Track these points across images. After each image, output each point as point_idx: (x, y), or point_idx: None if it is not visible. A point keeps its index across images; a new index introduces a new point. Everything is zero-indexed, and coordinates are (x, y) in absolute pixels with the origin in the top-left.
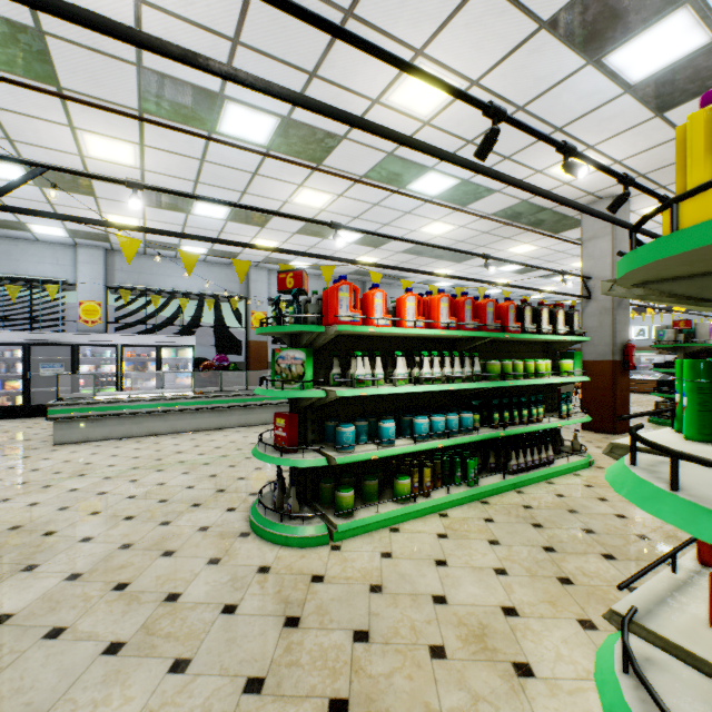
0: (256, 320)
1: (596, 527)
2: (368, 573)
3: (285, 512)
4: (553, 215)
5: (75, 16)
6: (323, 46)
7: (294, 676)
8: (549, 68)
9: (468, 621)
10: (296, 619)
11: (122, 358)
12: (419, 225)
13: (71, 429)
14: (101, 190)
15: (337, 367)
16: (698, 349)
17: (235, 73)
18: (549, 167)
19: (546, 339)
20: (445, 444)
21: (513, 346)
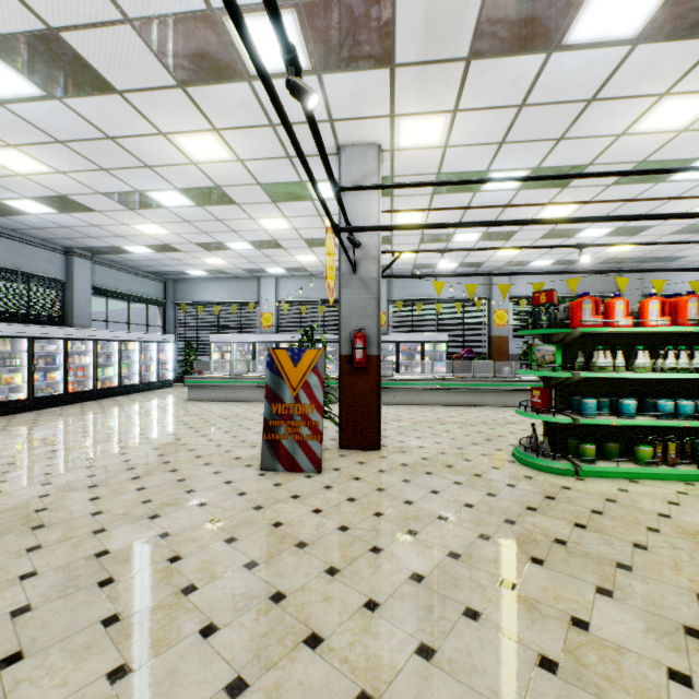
0: (497, 318)
1: None
2: (605, 494)
3: (539, 453)
4: None
5: (465, 226)
6: (568, 122)
7: (553, 512)
8: None
9: (685, 527)
10: (552, 497)
11: (399, 351)
12: (691, 206)
13: (382, 396)
14: (396, 240)
15: (581, 357)
16: None
17: (524, 222)
18: None
19: None
20: (692, 425)
21: None
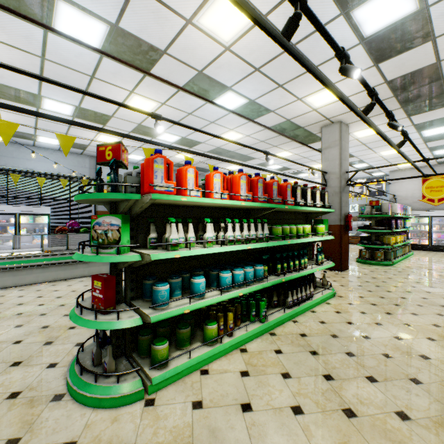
0: None
1: (354, 350)
2: (180, 433)
3: (102, 368)
4: (304, 132)
5: None
6: None
7: None
8: (315, 13)
9: None
10: None
11: None
12: (220, 132)
13: None
14: None
15: (154, 232)
16: (382, 218)
17: None
18: (306, 96)
19: (309, 210)
20: (244, 292)
21: (286, 215)
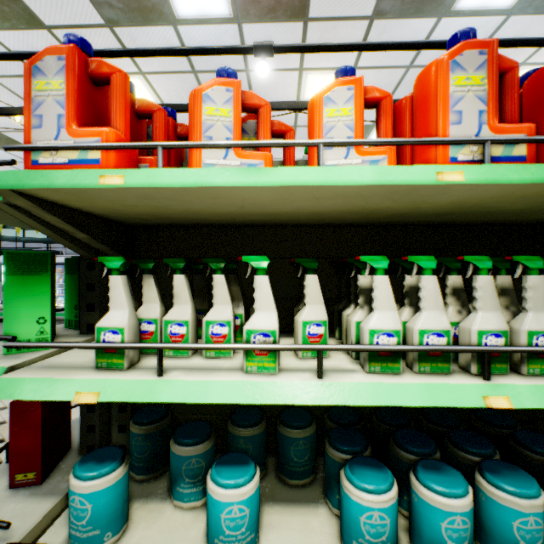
0: None
1: None
2: None
3: None
4: None
5: None
6: None
7: None
8: None
9: None
10: None
11: None
12: None
13: None
14: None
15: None
16: None
17: None
18: None
19: None
20: None
21: None
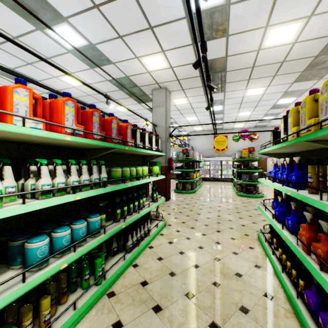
0: None
1: (192, 287)
2: None
3: None
4: (140, 91)
5: None
6: None
7: None
8: None
9: None
10: None
11: None
12: (60, 73)
13: None
14: None
15: None
16: (189, 161)
17: None
18: (142, 56)
19: (147, 153)
20: (70, 261)
21: (126, 157)
